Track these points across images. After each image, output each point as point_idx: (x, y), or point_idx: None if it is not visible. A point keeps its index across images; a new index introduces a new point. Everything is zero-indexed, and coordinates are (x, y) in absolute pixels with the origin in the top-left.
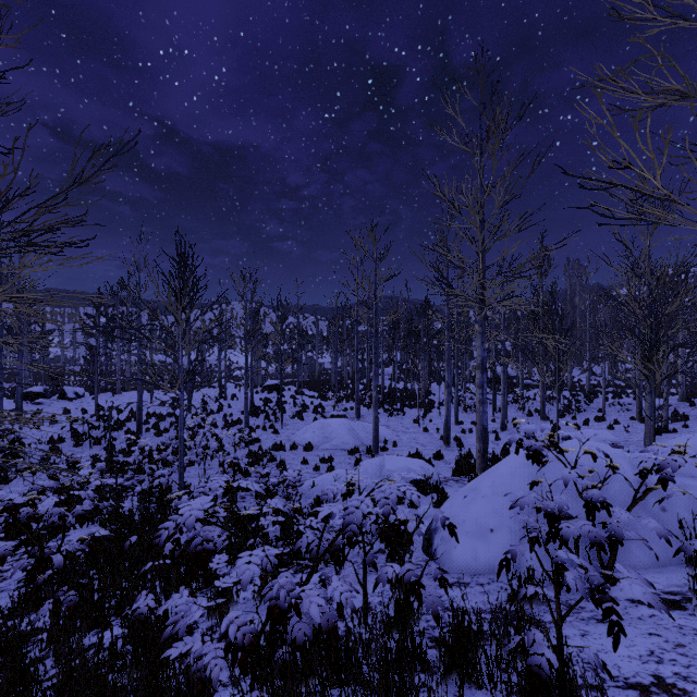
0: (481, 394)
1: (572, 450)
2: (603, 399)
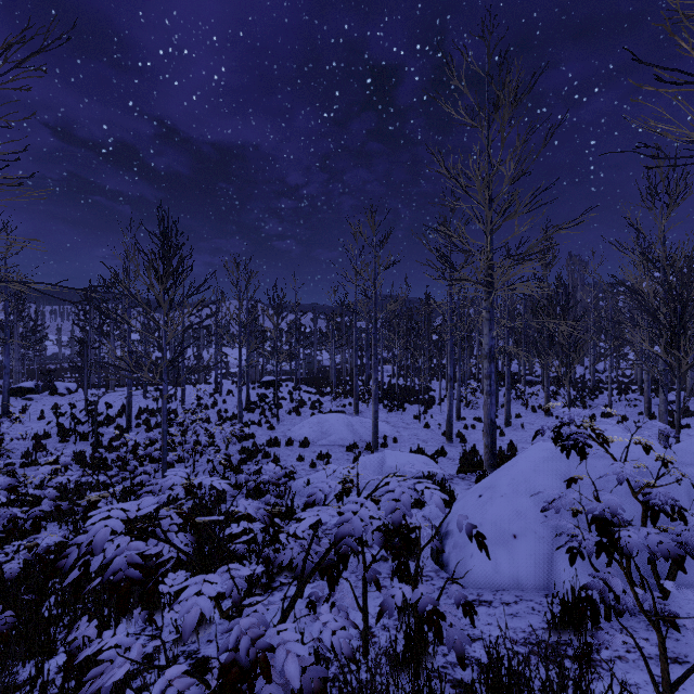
0: (489, 385)
1: (619, 439)
2: (610, 394)
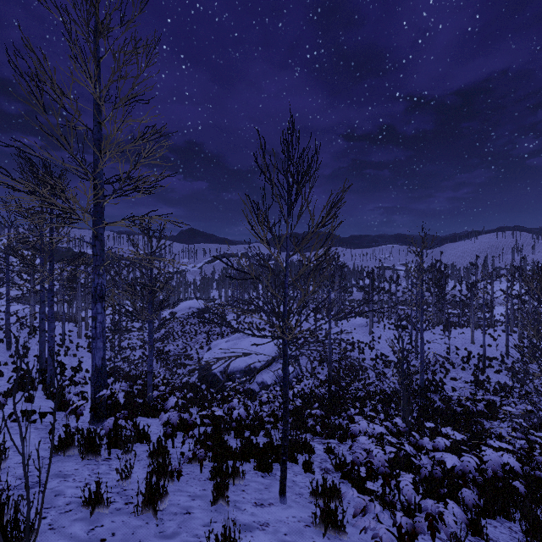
0: None
1: None
2: None
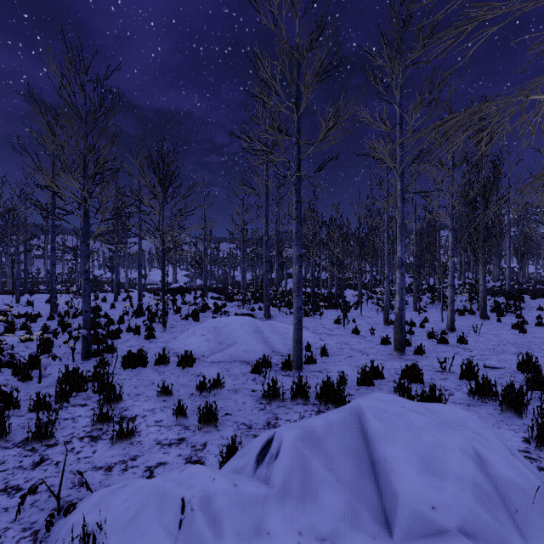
0: None
1: None
2: None
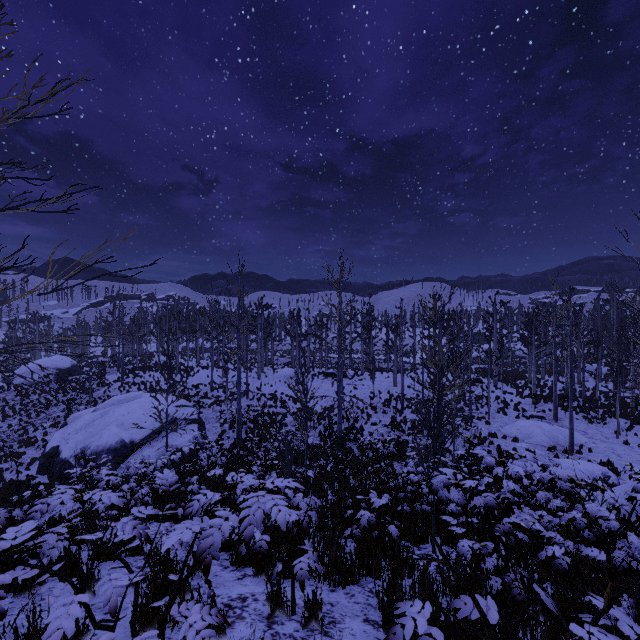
0: None
1: None
2: None
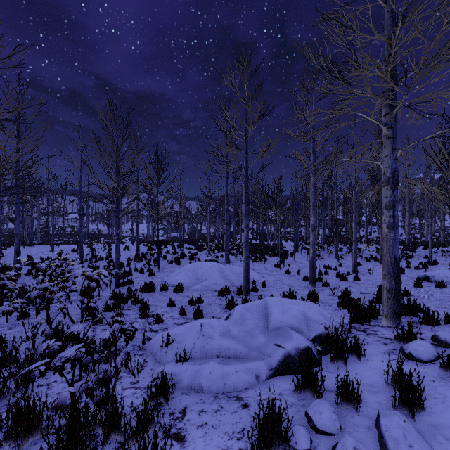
0: (392, 217)
1: None
2: (430, 246)
